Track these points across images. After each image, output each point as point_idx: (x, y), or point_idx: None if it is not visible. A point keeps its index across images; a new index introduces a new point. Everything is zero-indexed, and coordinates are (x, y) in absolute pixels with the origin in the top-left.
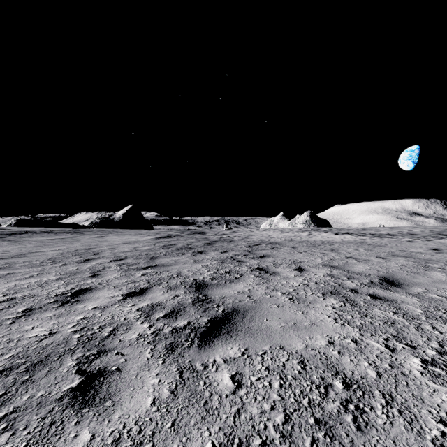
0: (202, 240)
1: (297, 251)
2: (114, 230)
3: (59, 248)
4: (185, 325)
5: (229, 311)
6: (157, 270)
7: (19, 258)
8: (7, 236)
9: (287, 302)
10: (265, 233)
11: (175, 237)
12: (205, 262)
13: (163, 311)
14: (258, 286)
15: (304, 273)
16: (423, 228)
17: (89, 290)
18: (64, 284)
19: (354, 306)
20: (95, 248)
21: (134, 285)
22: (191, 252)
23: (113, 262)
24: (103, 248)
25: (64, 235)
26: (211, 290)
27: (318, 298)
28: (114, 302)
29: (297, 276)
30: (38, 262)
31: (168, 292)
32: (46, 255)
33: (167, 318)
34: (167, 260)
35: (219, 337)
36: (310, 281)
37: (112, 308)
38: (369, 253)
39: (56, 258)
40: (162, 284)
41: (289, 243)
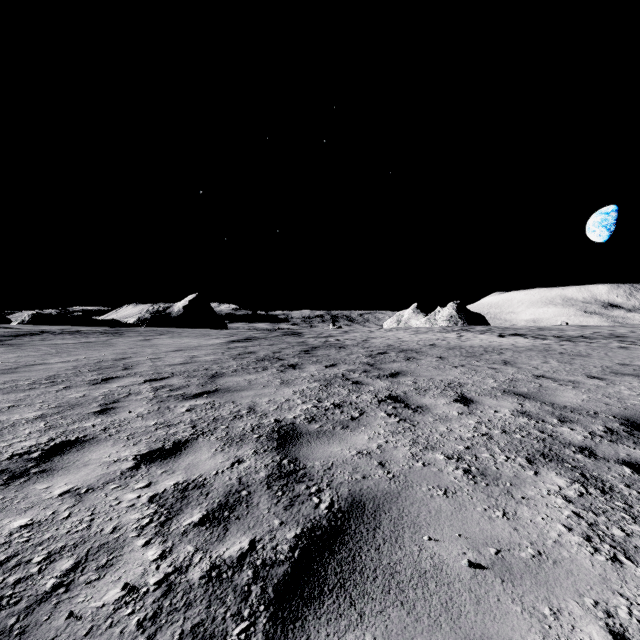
0: (297, 345)
1: (450, 365)
2: (170, 329)
3: (75, 357)
4: (243, 552)
5: (343, 506)
6: (215, 400)
7: (2, 376)
8: (10, 338)
9: (462, 482)
10: (391, 335)
11: (257, 341)
12: (299, 384)
13: (202, 503)
14: (396, 436)
15: (474, 408)
16: (631, 326)
17: (79, 443)
18: (41, 429)
19: (611, 497)
20: (130, 358)
21: (166, 432)
22: (278, 366)
23: (148, 383)
24: (142, 358)
25: (95, 336)
26: (308, 446)
27: (524, 471)
28: (112, 477)
29: (463, 416)
30: (27, 384)
31: (225, 450)
32: (47, 371)
33: (207, 529)
34: (237, 381)
35: (321, 604)
36: (492, 427)
37: (100, 493)
38: (570, 368)
39: (61, 375)
40: (217, 431)
41: (432, 350)
